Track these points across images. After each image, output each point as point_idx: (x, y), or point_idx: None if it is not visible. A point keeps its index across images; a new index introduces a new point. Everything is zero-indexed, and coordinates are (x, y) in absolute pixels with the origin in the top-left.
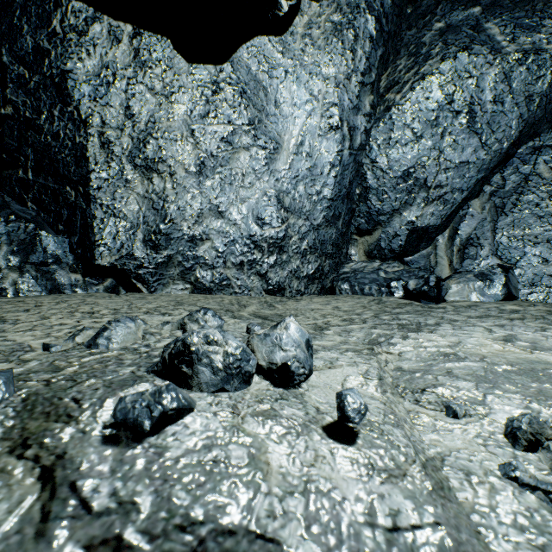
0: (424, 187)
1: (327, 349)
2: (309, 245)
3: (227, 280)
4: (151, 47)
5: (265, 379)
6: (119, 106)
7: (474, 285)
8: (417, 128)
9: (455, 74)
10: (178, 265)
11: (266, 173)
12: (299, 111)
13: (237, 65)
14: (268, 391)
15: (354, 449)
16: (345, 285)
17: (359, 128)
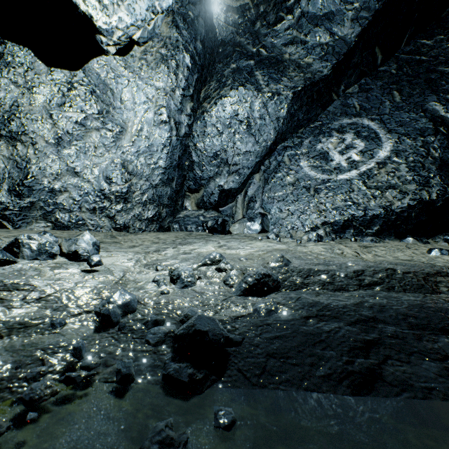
0: (227, 164)
1: (119, 251)
2: (149, 198)
3: (83, 221)
4: (14, 53)
5: (66, 259)
6: None
7: (246, 224)
8: (220, 127)
9: (238, 99)
10: (41, 209)
11: (114, 148)
12: (139, 108)
13: (89, 72)
14: (65, 262)
15: (90, 274)
16: (176, 225)
17: (183, 123)
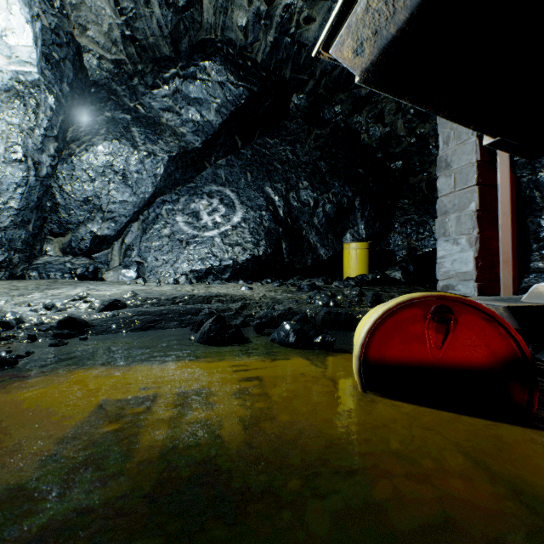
0: (101, 211)
1: None
2: None
3: None
4: None
5: None
6: None
7: (121, 272)
8: (92, 174)
9: (113, 151)
10: None
11: None
12: None
13: None
14: None
15: None
16: (35, 273)
17: (45, 163)
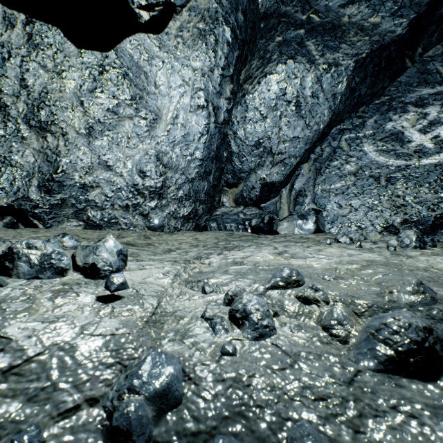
0: (271, 153)
1: (152, 260)
2: (184, 193)
3: (115, 219)
4: (43, 34)
5: (81, 274)
6: (14, 78)
7: (296, 223)
8: (263, 111)
9: (286, 75)
10: (72, 206)
11: (147, 138)
12: (174, 92)
13: (121, 53)
14: (78, 280)
15: (108, 305)
16: (214, 224)
17: (222, 108)
